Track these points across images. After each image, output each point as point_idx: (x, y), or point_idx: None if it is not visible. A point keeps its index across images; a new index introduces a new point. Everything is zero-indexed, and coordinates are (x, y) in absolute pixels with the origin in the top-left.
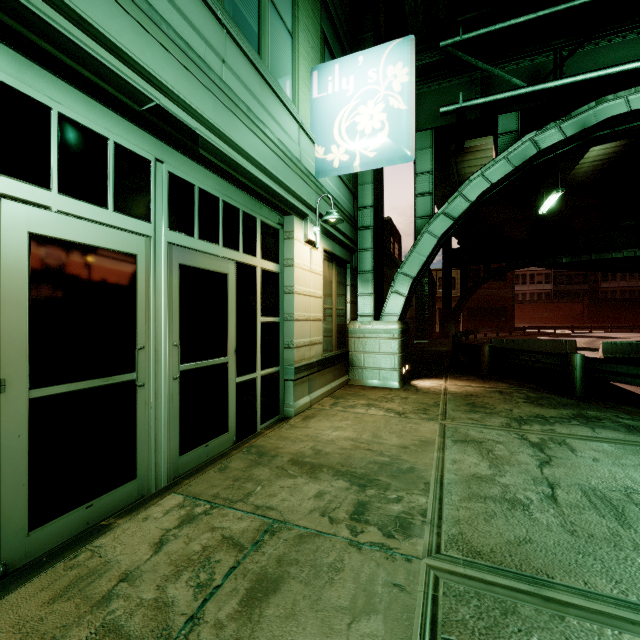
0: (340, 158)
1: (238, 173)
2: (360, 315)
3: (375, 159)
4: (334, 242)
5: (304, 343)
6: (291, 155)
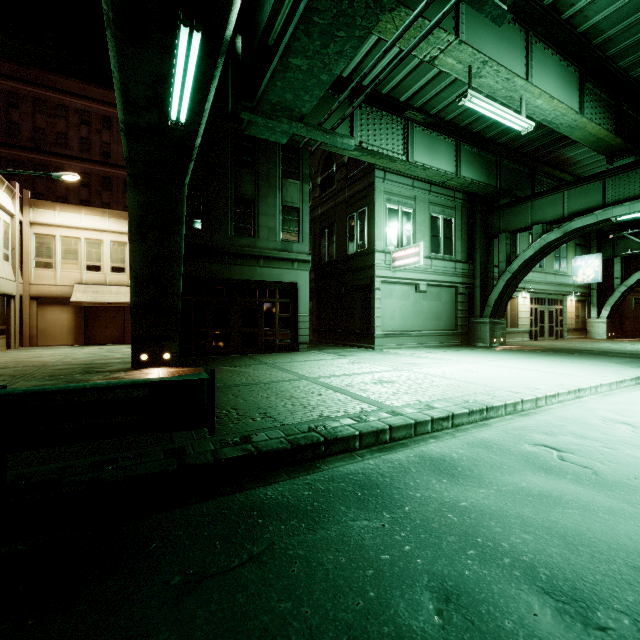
0: (580, 280)
1: (556, 294)
2: (591, 317)
3: (590, 281)
4: (579, 296)
5: (569, 324)
6: (566, 284)
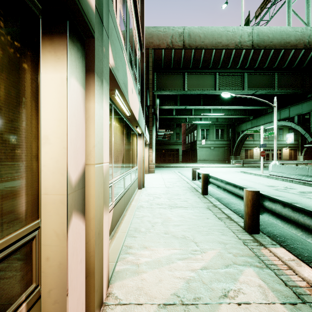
0: (288, 142)
1: None
2: (299, 155)
3: (290, 142)
4: (292, 148)
5: (284, 158)
6: (281, 144)
